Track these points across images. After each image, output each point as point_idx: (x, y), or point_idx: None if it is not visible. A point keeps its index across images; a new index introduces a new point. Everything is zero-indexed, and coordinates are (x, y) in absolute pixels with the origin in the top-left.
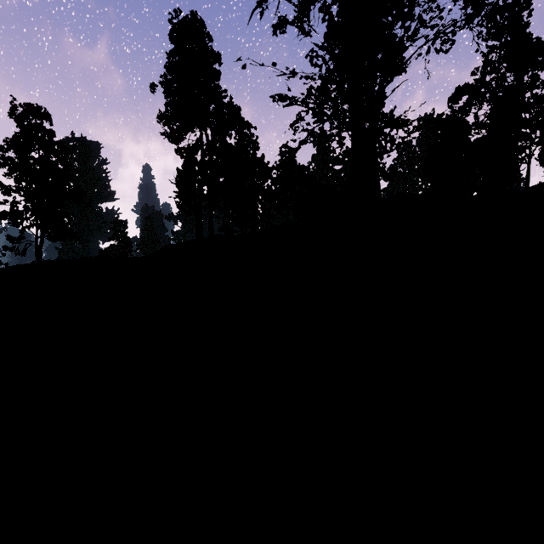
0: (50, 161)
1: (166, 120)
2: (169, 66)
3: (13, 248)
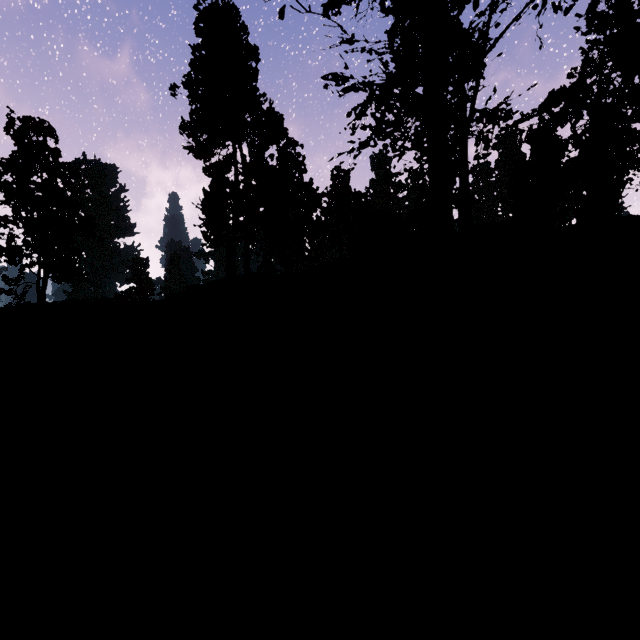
0: (55, 187)
1: (190, 130)
2: (194, 63)
3: (10, 291)
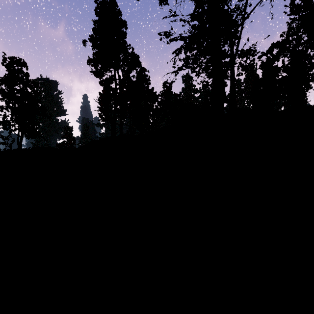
0: (26, 91)
1: (93, 63)
2: (94, 29)
3: (4, 143)
